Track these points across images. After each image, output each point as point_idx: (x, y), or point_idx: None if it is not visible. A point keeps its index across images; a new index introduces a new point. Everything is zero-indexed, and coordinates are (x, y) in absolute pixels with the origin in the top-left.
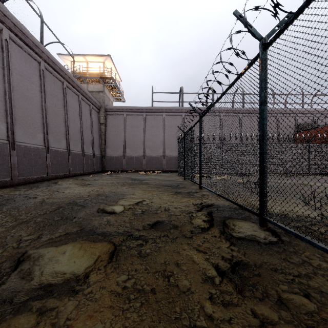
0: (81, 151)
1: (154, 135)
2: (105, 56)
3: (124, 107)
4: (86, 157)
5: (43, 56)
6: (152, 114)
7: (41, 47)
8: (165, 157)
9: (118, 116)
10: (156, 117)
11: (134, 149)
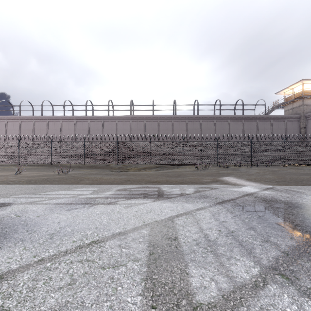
0: None
1: None
2: (299, 81)
3: None
4: None
5: (243, 118)
6: None
7: (241, 116)
8: None
9: None
10: None
11: None
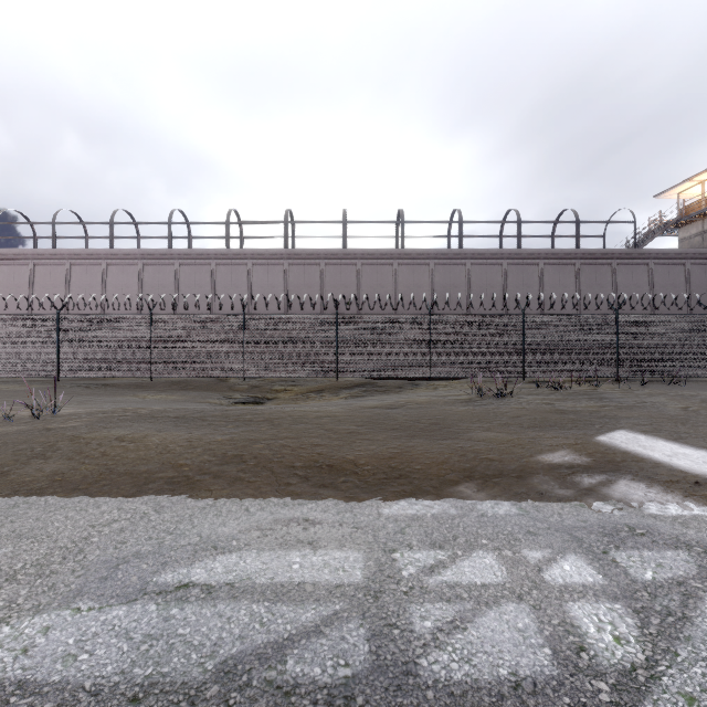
0: None
1: None
2: None
3: None
4: None
5: (577, 257)
6: None
7: (573, 252)
8: None
9: None
10: None
11: None
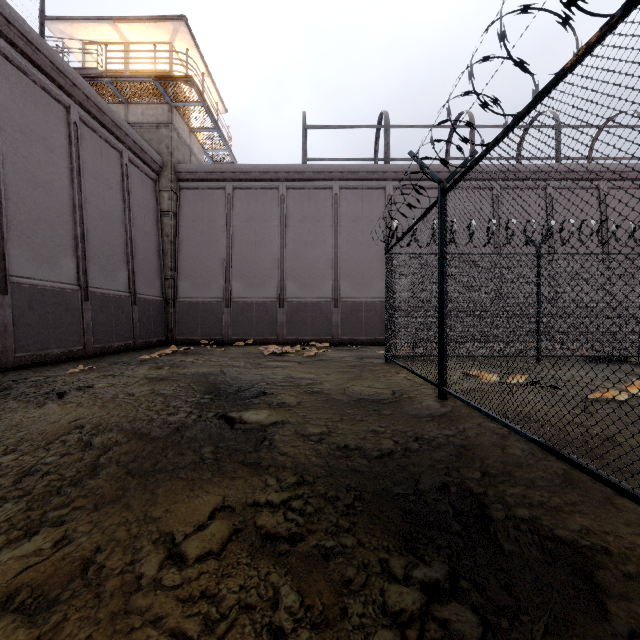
0: (76, 284)
1: (307, 242)
2: (172, 20)
3: (226, 168)
4: (98, 301)
5: None
6: (303, 184)
7: None
8: (338, 302)
9: (212, 193)
10: (313, 193)
11: (253, 281)
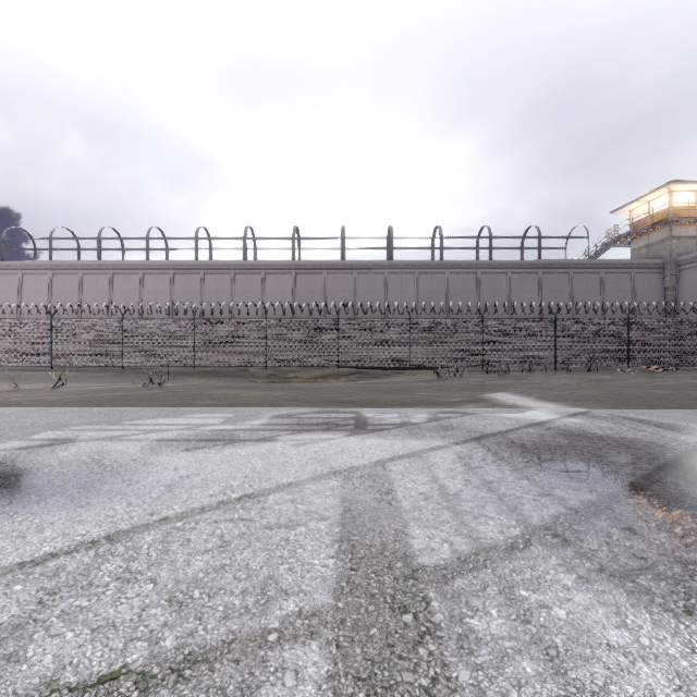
0: None
1: None
2: (663, 186)
3: None
4: None
5: (539, 267)
6: None
7: (536, 263)
8: None
9: None
10: None
11: None
